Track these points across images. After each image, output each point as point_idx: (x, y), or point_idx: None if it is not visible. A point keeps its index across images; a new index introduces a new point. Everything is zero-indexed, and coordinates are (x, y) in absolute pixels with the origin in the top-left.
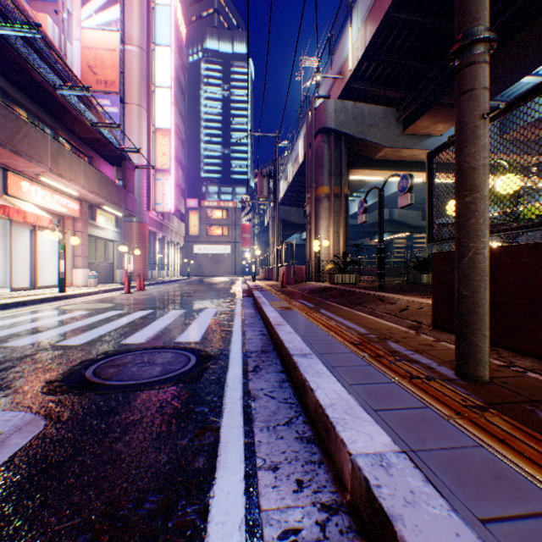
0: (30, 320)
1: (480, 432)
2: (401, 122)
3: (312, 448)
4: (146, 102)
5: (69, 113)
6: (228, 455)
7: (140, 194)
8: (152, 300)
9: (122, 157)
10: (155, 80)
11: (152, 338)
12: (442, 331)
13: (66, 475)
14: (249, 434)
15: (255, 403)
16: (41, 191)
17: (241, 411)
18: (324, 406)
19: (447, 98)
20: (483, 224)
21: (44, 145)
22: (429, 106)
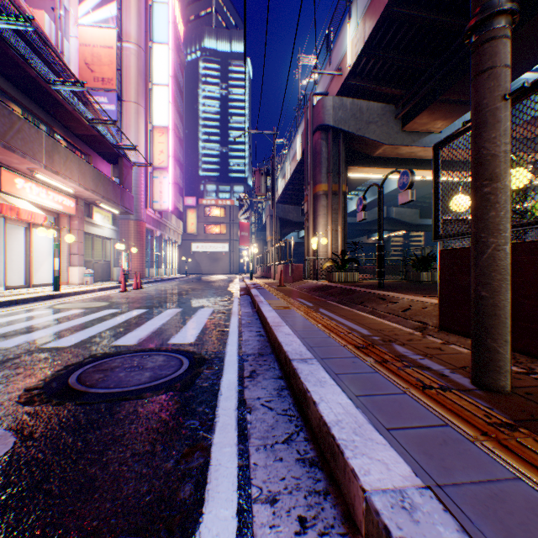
0: (19, 320)
1: (515, 459)
2: (400, 119)
3: (315, 473)
4: (144, 100)
5: (65, 110)
6: (218, 482)
7: (137, 192)
8: (148, 298)
9: (119, 155)
10: (152, 78)
11: (144, 339)
12: (450, 333)
13: (27, 510)
14: (243, 455)
15: (251, 415)
16: (36, 188)
17: (236, 425)
18: (329, 424)
19: (447, 94)
20: (505, 217)
21: (38, 141)
22: (429, 102)
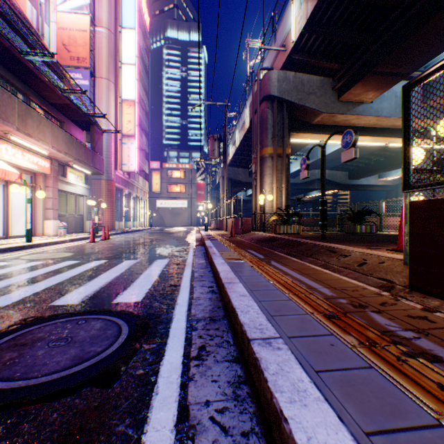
0: None
1: None
2: (336, 90)
3: None
4: (114, 77)
5: (39, 80)
6: None
7: (108, 155)
8: (111, 249)
9: (90, 122)
10: (121, 58)
11: (90, 297)
12: (425, 295)
13: None
14: None
15: None
16: (12, 149)
17: None
18: None
19: (380, 66)
20: None
21: (11, 105)
22: (363, 74)
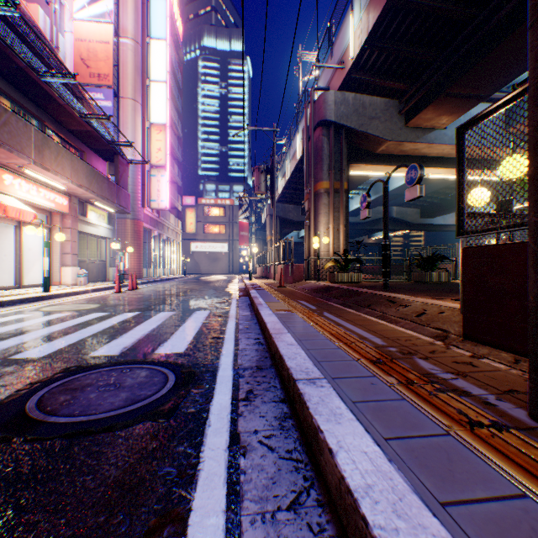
0: None
1: None
2: (404, 114)
3: None
4: (141, 97)
5: (57, 103)
6: None
7: (134, 190)
8: (142, 300)
9: (114, 152)
10: (150, 74)
11: (129, 348)
12: (477, 343)
13: None
14: (233, 532)
15: (245, 460)
16: (26, 185)
17: (225, 475)
18: (356, 495)
19: (453, 88)
20: None
21: (26, 135)
22: (434, 96)
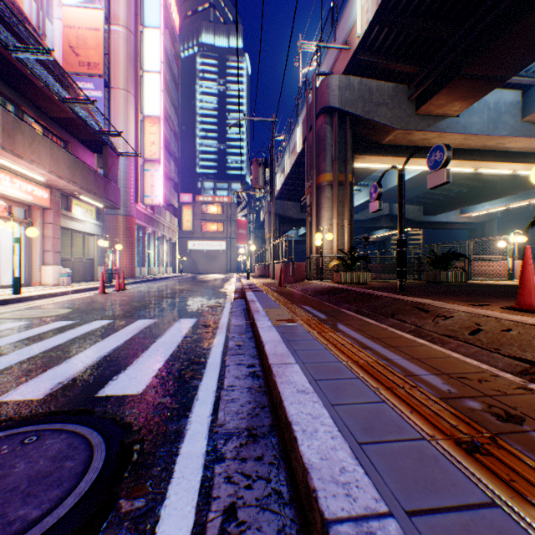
0: None
1: None
2: (413, 101)
3: None
4: (134, 87)
5: (33, 85)
6: None
7: (126, 185)
8: (124, 303)
9: (102, 142)
10: (143, 65)
11: (64, 385)
12: None
13: None
14: None
15: None
16: None
17: None
18: None
19: (472, 68)
20: None
21: None
22: (449, 78)
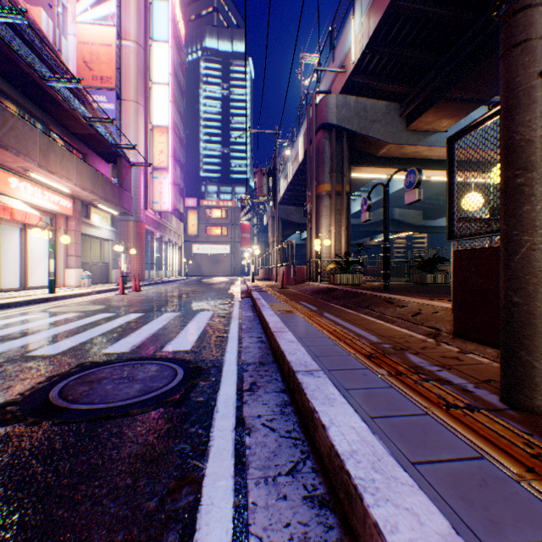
0: (9, 324)
1: None
2: (405, 117)
3: (326, 517)
4: (144, 99)
5: (61, 107)
6: (210, 529)
7: (137, 192)
8: (146, 301)
9: (117, 154)
10: (152, 77)
11: (138, 346)
12: (466, 340)
13: None
14: (241, 491)
15: (250, 438)
16: (31, 188)
17: (232, 450)
18: (343, 457)
19: (453, 92)
20: (541, 212)
21: (33, 139)
22: (434, 100)
